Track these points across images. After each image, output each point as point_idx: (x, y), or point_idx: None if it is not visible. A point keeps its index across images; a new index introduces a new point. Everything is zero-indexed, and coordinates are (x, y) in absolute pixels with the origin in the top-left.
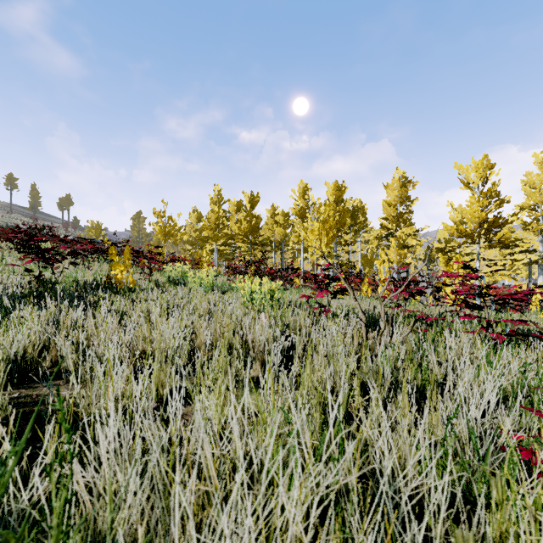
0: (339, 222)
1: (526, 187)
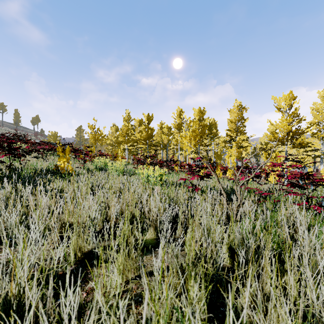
0: (201, 132)
1: (313, 111)
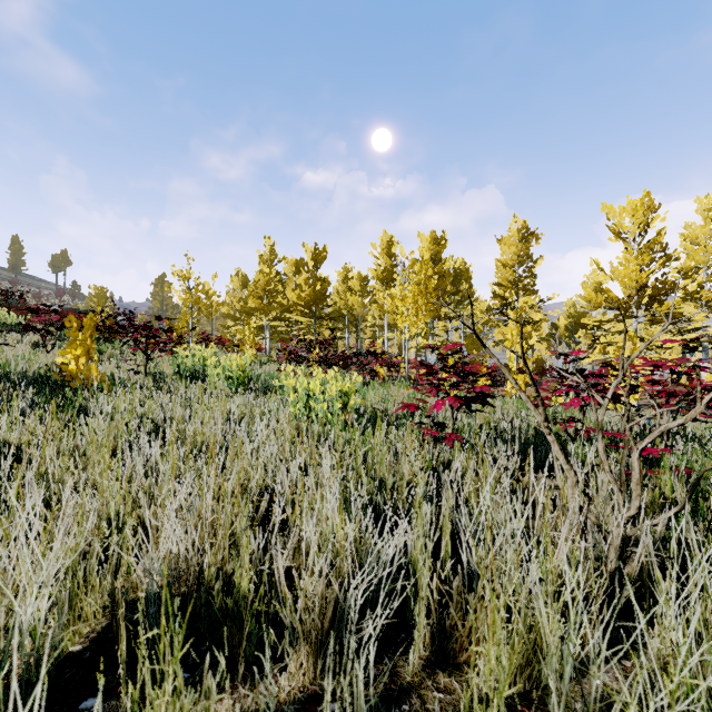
0: (438, 288)
1: (686, 244)
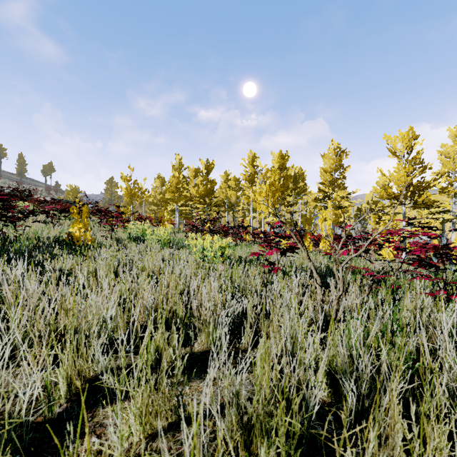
0: (283, 186)
1: (442, 157)
